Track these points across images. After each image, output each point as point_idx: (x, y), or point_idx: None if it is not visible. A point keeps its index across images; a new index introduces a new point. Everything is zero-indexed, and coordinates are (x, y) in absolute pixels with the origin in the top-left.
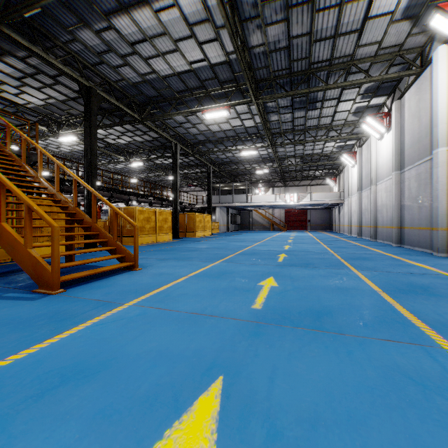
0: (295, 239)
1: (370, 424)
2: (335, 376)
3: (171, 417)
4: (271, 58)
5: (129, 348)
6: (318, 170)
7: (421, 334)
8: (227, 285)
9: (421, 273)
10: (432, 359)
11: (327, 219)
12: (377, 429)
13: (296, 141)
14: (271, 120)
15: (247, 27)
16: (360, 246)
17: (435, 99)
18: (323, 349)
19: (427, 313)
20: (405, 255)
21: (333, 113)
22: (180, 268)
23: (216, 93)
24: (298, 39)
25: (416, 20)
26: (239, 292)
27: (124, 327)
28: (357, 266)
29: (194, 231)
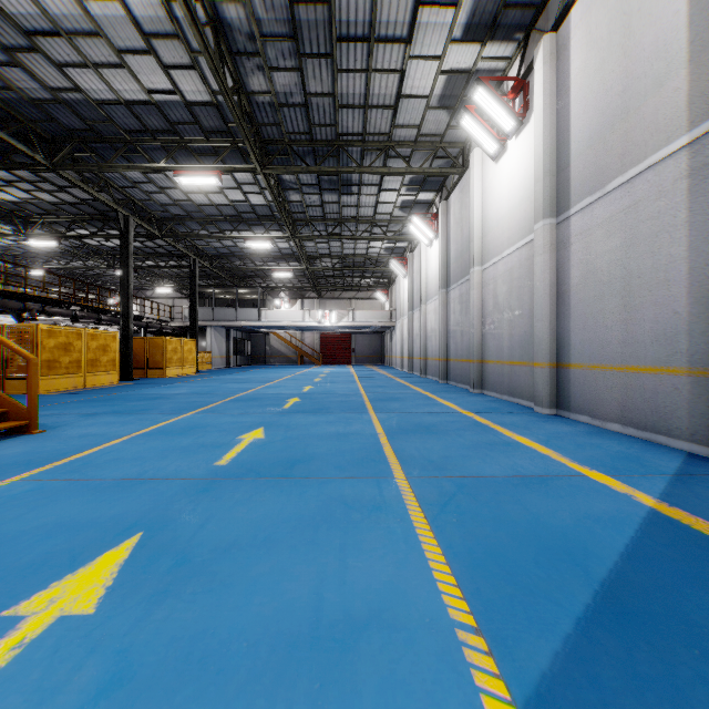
0: (325, 377)
1: (282, 540)
2: (274, 513)
3: (63, 573)
4: (283, 114)
5: (10, 528)
6: (364, 278)
7: (387, 468)
8: (192, 442)
9: (440, 412)
10: (378, 487)
11: (379, 348)
12: (286, 542)
13: (328, 235)
14: (292, 199)
15: (242, 63)
16: (402, 384)
17: (472, 209)
18: (277, 493)
19: (409, 450)
20: (443, 393)
21: (375, 204)
22: (122, 425)
23: (199, 146)
24: (318, 98)
25: (453, 112)
26: (205, 449)
27: (3, 507)
28: (379, 408)
29: (164, 367)
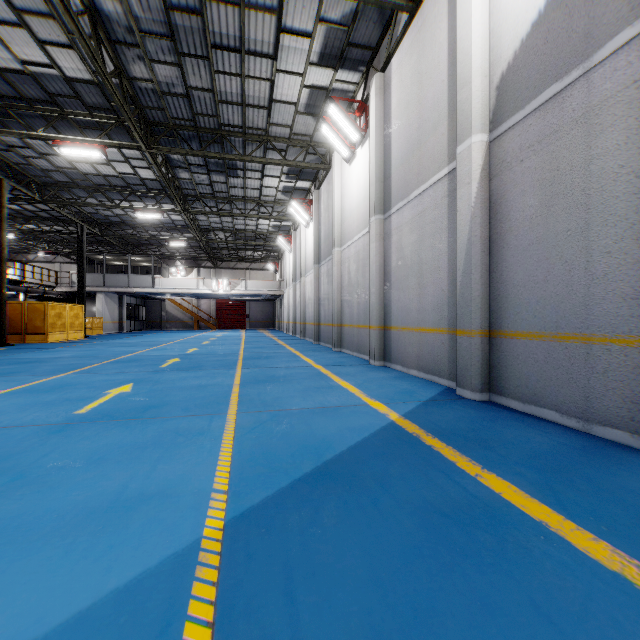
0: (214, 340)
1: (112, 458)
2: (114, 442)
3: None
4: (167, 101)
5: None
6: (256, 251)
7: (225, 408)
8: (57, 397)
9: (297, 366)
10: (210, 420)
11: (271, 314)
12: (115, 459)
13: (218, 212)
14: (181, 177)
15: (123, 51)
16: (280, 345)
17: (334, 200)
18: (123, 430)
19: (251, 395)
20: (310, 351)
21: (260, 187)
22: None
23: (82, 119)
24: (199, 92)
25: (318, 118)
26: (68, 402)
27: None
28: (247, 365)
29: (46, 332)
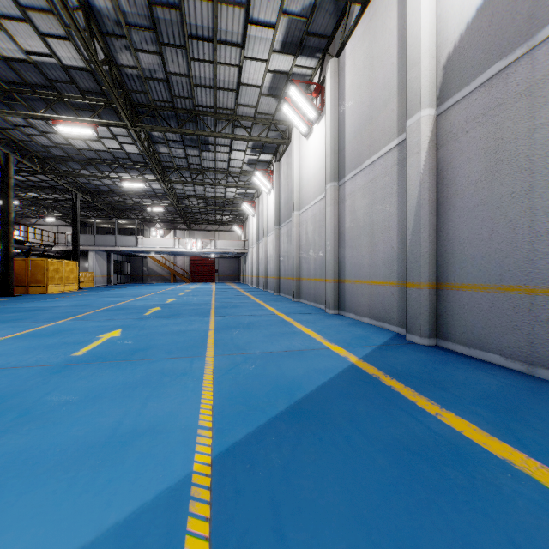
0: (189, 292)
1: (107, 396)
2: (108, 382)
3: None
4: (149, 85)
5: None
6: (224, 215)
7: (204, 351)
8: (57, 341)
9: (262, 314)
10: (191, 362)
11: (237, 269)
12: (109, 397)
13: (192, 181)
14: (161, 151)
15: (112, 42)
16: (246, 296)
17: (293, 170)
18: (115, 370)
19: (225, 339)
20: (272, 301)
21: (228, 159)
22: None
23: (77, 101)
24: (177, 77)
25: (279, 99)
26: (67, 345)
27: None
28: (219, 313)
29: (46, 284)
